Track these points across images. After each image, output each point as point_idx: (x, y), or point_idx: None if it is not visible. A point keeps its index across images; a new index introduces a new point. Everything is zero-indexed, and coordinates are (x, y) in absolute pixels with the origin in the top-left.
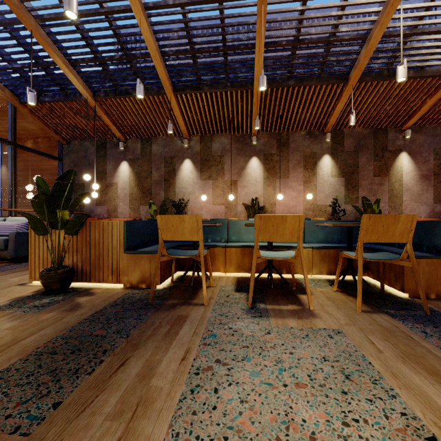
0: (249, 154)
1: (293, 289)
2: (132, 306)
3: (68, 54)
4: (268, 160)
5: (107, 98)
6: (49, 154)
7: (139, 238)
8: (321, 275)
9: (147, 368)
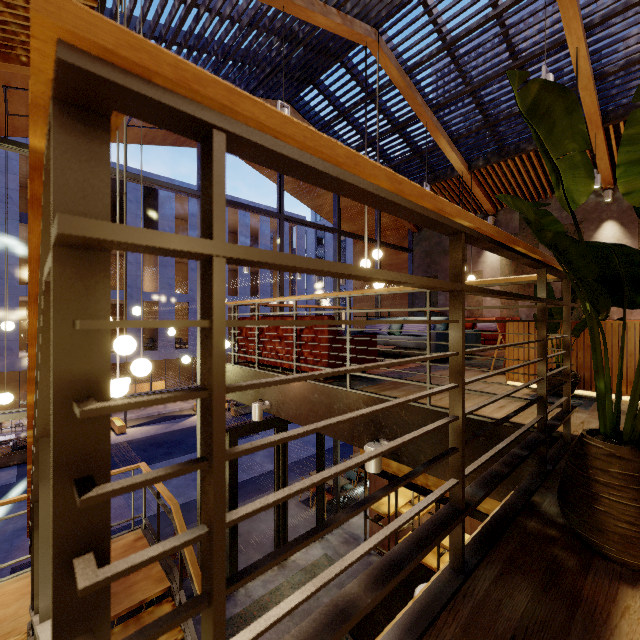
0: None
1: None
2: None
3: (453, 130)
4: None
5: (487, 166)
6: (402, 247)
7: None
8: None
9: None
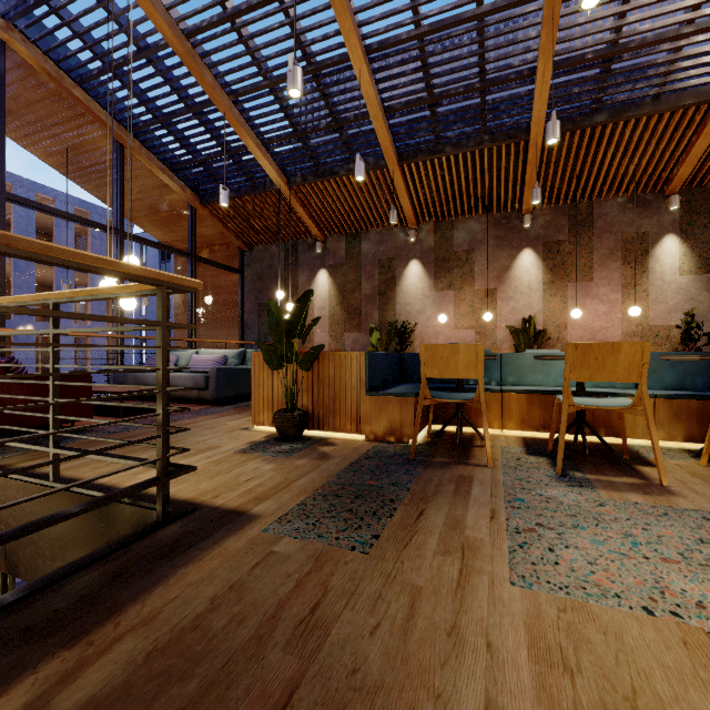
0: (517, 244)
1: (623, 458)
2: (391, 460)
3: (262, 132)
4: (552, 253)
5: (305, 184)
6: (229, 266)
7: (380, 376)
8: (672, 442)
9: (452, 520)
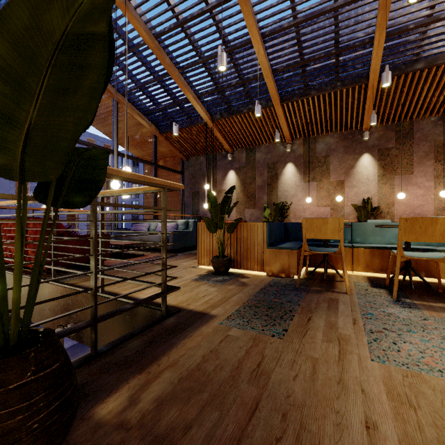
0: (359, 151)
1: (438, 291)
2: (285, 288)
3: (197, 89)
4: (383, 156)
5: (222, 119)
6: (175, 170)
7: (274, 237)
8: None
9: (329, 323)
